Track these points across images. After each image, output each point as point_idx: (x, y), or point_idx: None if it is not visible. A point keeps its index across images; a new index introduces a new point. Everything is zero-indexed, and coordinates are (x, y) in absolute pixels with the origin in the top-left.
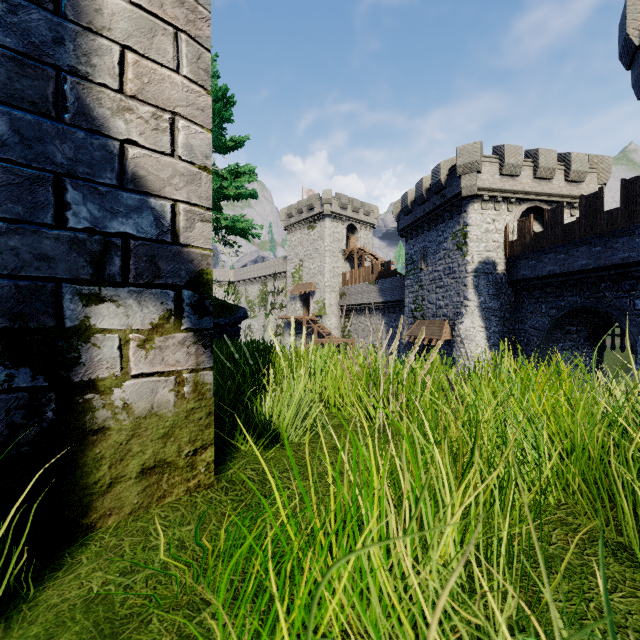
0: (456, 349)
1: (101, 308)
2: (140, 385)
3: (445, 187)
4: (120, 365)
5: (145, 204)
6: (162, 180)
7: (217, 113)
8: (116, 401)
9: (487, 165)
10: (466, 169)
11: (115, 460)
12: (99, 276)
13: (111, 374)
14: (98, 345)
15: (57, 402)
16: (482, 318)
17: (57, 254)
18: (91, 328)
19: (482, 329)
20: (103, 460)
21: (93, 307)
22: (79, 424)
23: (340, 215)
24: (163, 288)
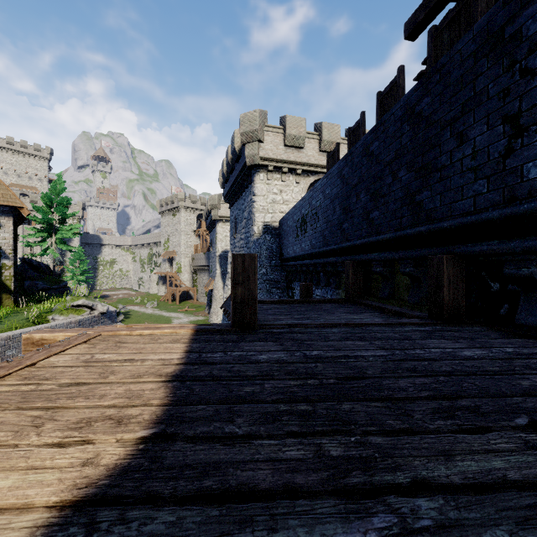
0: (212, 294)
1: (3, 294)
2: (6, 299)
3: (211, 212)
4: (5, 298)
5: (7, 286)
6: (9, 284)
7: (61, 208)
8: (4, 300)
9: (224, 205)
10: (213, 207)
11: (4, 304)
12: (3, 292)
13: (4, 299)
14: (3, 297)
15: (0, 300)
16: (222, 279)
17: (0, 291)
18: (3, 295)
19: (222, 284)
20: (3, 304)
21: (3, 294)
22: (2, 302)
23: (192, 208)
24: (9, 292)
